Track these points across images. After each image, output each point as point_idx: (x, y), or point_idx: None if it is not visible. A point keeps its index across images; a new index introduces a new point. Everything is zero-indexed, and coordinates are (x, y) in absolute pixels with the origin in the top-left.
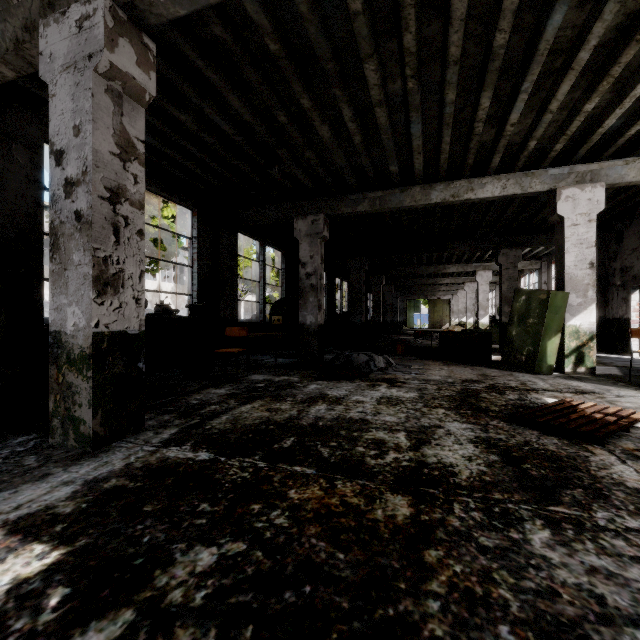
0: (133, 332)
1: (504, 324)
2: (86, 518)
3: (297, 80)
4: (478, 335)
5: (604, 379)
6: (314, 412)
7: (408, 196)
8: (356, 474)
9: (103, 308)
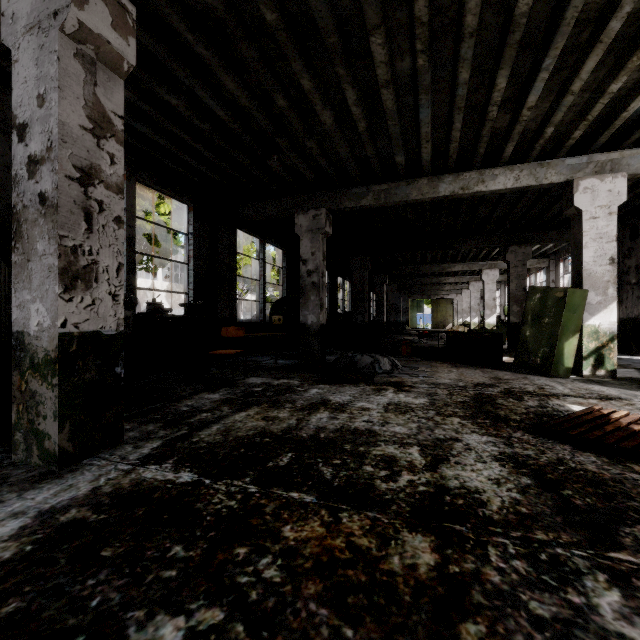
0: (109, 333)
1: (513, 324)
2: (26, 568)
3: (296, 57)
4: (488, 335)
5: (627, 383)
6: (315, 421)
7: (415, 189)
8: (364, 503)
9: (72, 305)
